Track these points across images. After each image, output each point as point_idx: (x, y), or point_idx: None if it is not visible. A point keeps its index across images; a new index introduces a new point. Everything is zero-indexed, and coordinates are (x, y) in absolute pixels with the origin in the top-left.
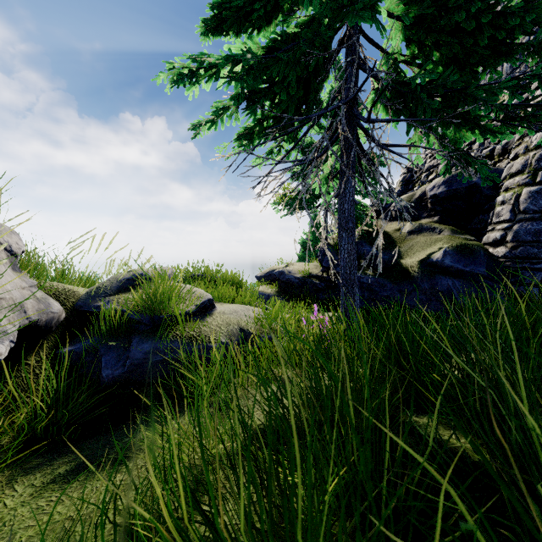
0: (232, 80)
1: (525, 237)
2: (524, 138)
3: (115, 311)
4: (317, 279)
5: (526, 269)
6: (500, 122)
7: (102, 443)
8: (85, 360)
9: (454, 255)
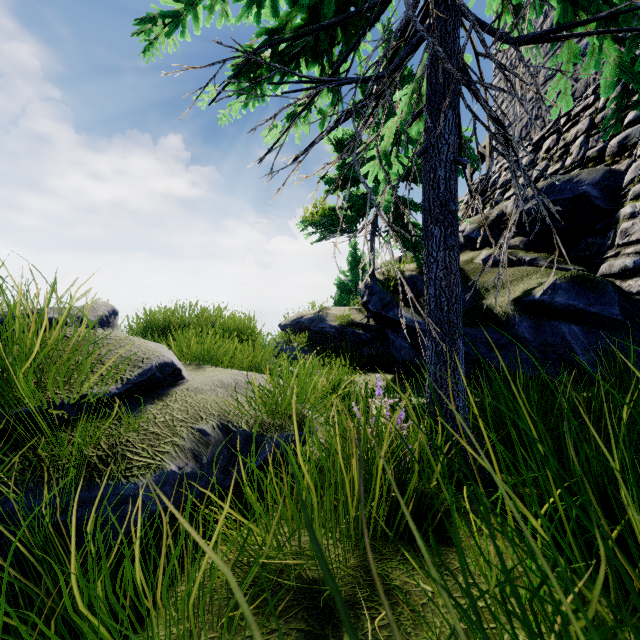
0: None
1: None
2: None
3: None
4: (360, 329)
5: None
6: None
7: None
8: None
9: (569, 290)
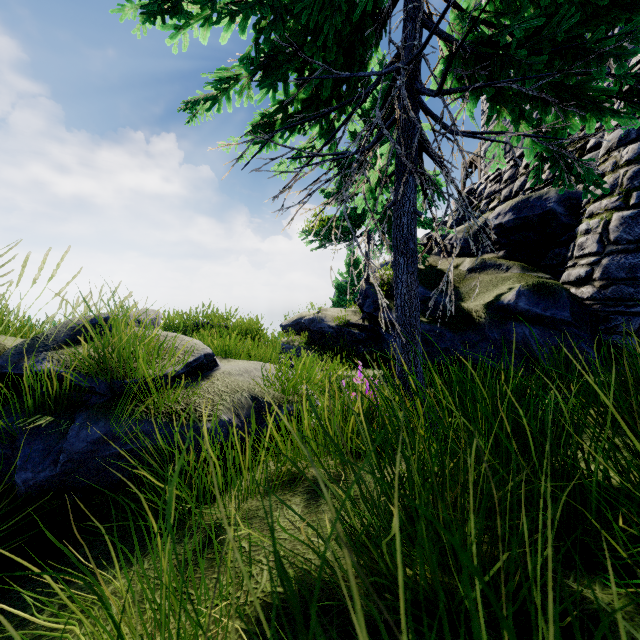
0: (236, 13)
1: (618, 273)
2: (612, 153)
3: (51, 373)
4: (356, 329)
5: (619, 314)
6: (623, 99)
7: None
8: None
9: (530, 296)
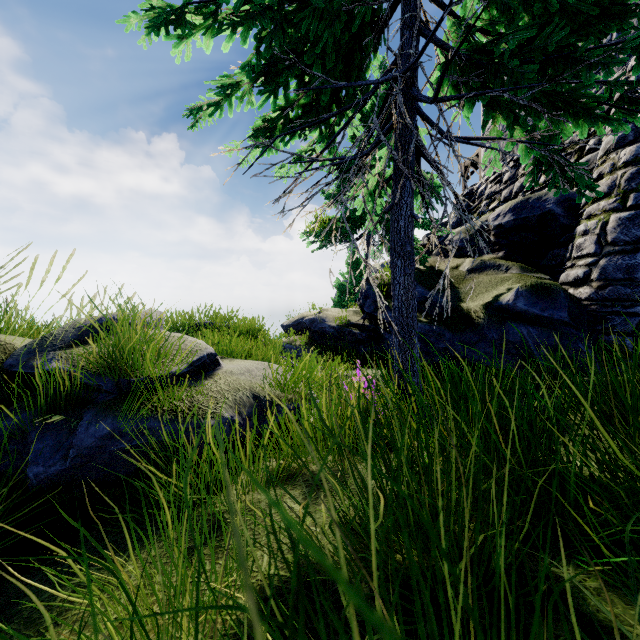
0: (238, 25)
1: (615, 274)
2: (610, 154)
3: (60, 372)
4: (357, 329)
5: (616, 314)
6: (614, 106)
7: (4, 600)
8: (6, 449)
9: (528, 296)
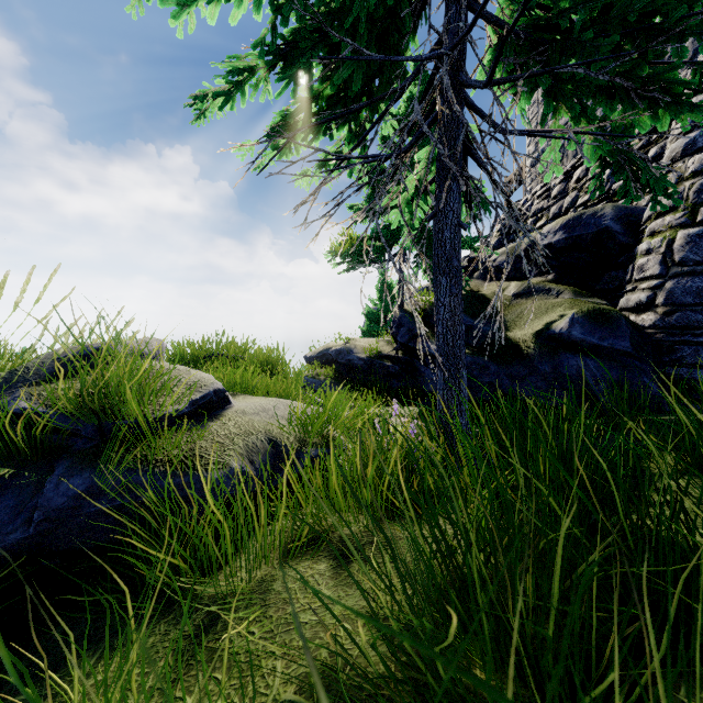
0: None
1: (684, 298)
2: (675, 163)
3: (29, 413)
4: (389, 361)
5: (686, 344)
6: (702, 92)
7: None
8: None
9: (585, 324)
